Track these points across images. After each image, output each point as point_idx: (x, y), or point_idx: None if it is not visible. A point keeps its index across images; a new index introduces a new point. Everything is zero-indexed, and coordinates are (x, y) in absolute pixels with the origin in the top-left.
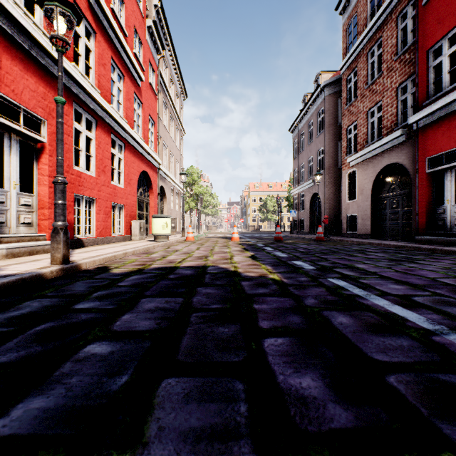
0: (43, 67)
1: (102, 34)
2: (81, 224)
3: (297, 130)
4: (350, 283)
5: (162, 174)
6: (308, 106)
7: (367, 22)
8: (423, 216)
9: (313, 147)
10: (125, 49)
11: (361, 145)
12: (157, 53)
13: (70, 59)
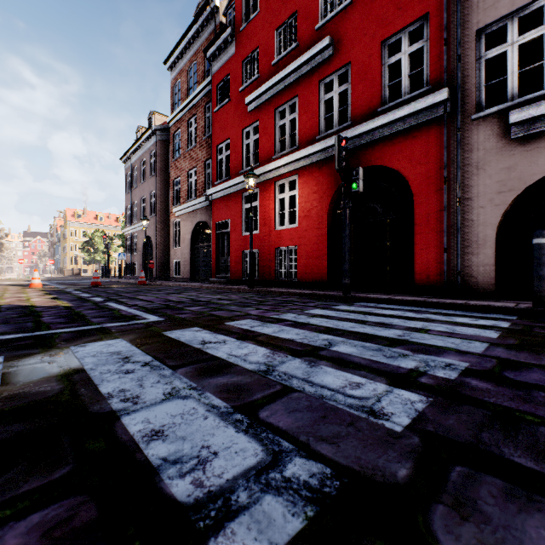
0: None
1: None
2: None
3: (130, 163)
4: (116, 303)
5: None
6: (141, 142)
7: (188, 94)
8: (215, 264)
9: (147, 188)
10: None
11: (184, 199)
12: None
13: None
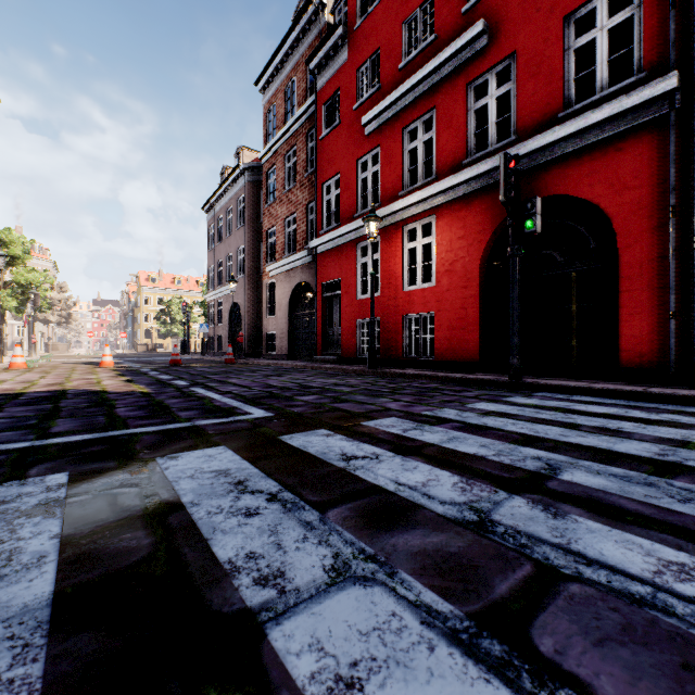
0: None
1: None
2: None
3: (214, 212)
4: (204, 389)
5: None
6: (226, 185)
7: (285, 120)
8: (321, 337)
9: (233, 242)
10: None
11: (280, 255)
12: None
13: None
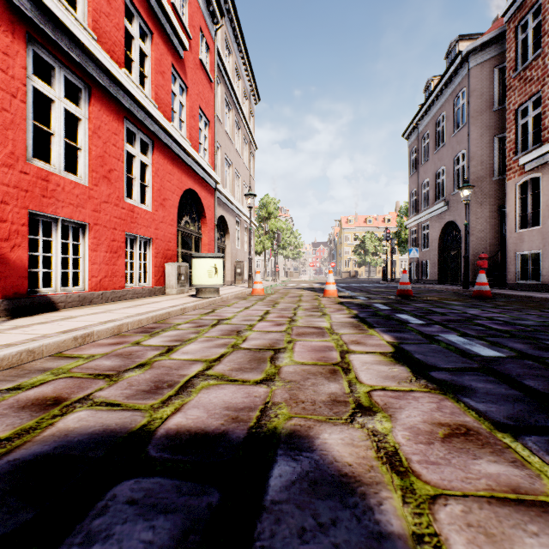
0: None
1: None
2: (54, 267)
3: (416, 133)
4: None
5: (222, 198)
6: (436, 92)
7: None
8: None
9: (446, 153)
10: None
11: None
12: (212, 21)
13: None
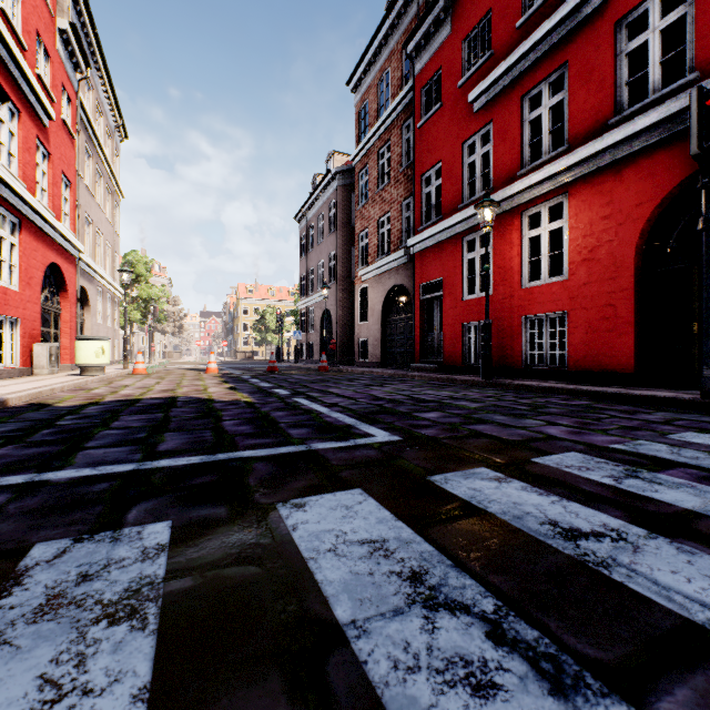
0: None
1: None
2: None
3: (305, 221)
4: (308, 400)
5: (82, 266)
6: (318, 193)
7: (378, 116)
8: (418, 344)
9: (325, 249)
10: (24, 73)
11: (372, 258)
12: (75, 69)
13: None
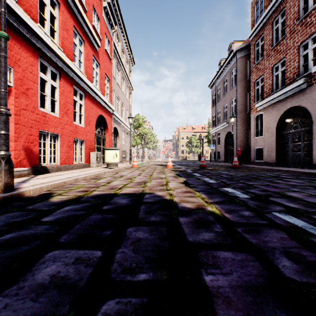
0: (9, 23)
1: (65, 6)
2: (47, 154)
3: (215, 86)
4: (308, 222)
5: (115, 118)
6: (223, 67)
7: None
8: None
9: (227, 98)
10: (84, 20)
11: (267, 94)
12: (111, 28)
13: (36, 21)
